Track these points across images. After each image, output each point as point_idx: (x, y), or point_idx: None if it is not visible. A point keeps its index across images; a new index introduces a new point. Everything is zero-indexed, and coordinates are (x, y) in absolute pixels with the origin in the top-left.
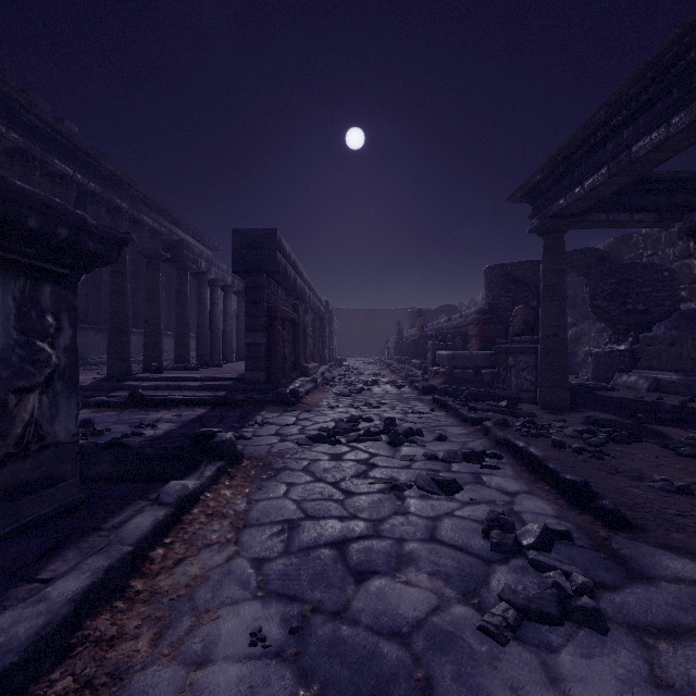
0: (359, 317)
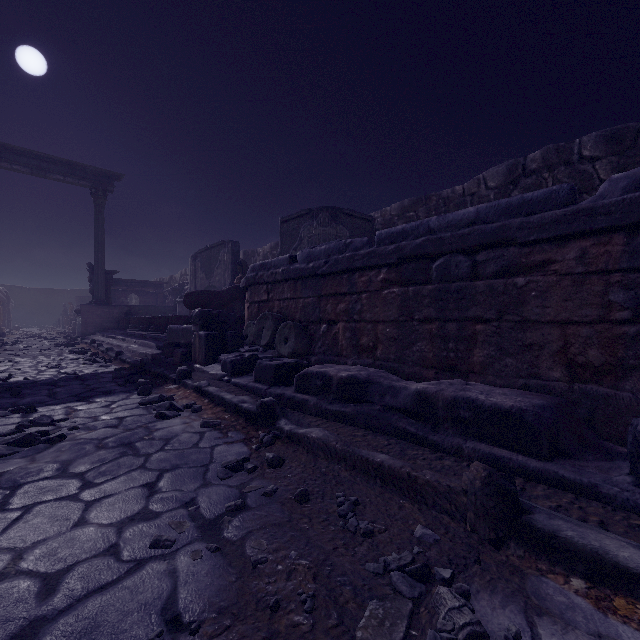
0: (35, 294)
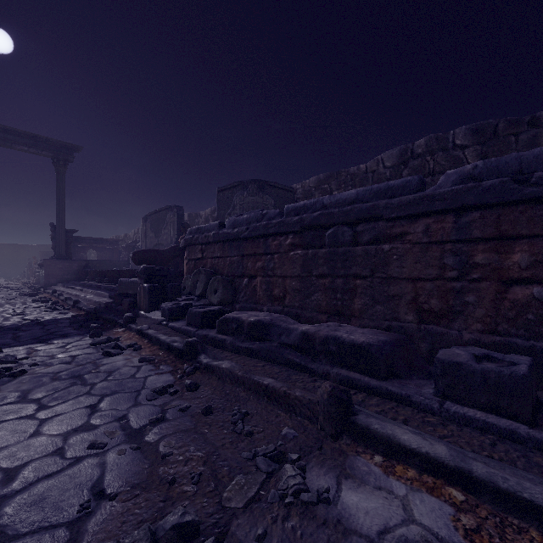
0: (2, 249)
